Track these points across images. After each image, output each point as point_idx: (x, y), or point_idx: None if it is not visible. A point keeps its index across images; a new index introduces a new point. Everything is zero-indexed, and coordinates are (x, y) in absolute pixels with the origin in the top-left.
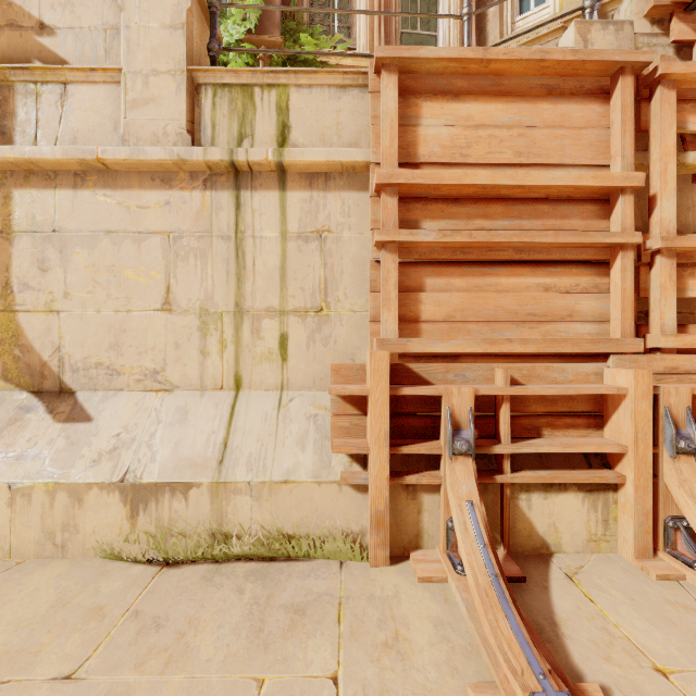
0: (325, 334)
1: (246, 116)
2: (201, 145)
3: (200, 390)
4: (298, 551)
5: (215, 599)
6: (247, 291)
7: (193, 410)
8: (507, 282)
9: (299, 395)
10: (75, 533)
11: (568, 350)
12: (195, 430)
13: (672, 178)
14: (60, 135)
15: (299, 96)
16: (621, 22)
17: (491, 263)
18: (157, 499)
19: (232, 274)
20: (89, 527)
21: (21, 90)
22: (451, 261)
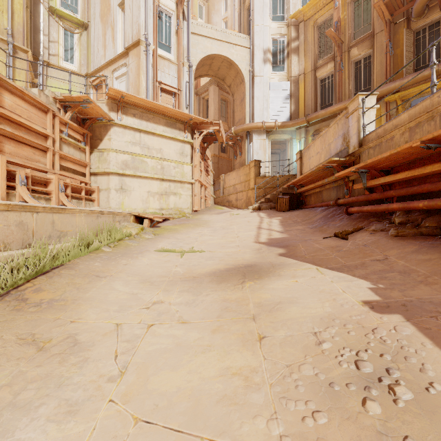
0: None
1: None
2: None
3: None
4: None
5: None
6: None
7: None
8: (25, 148)
9: None
10: None
11: (41, 169)
12: None
13: (59, 138)
14: None
15: None
16: (47, 95)
17: (21, 142)
18: None
19: None
20: None
21: None
22: (11, 138)
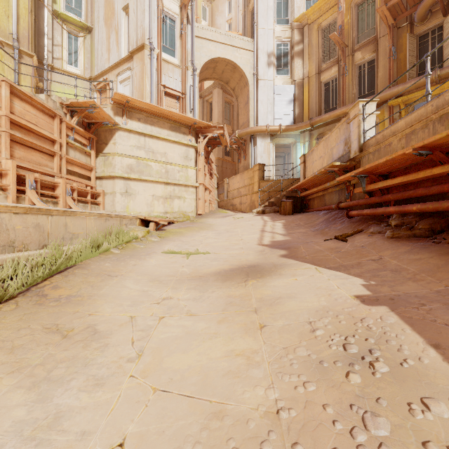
0: None
1: None
2: None
3: None
4: None
5: None
6: None
7: None
8: (34, 153)
9: None
10: None
11: (48, 173)
12: None
13: (65, 143)
14: None
15: None
16: (54, 101)
17: (30, 147)
18: None
19: None
20: None
21: None
22: (20, 143)
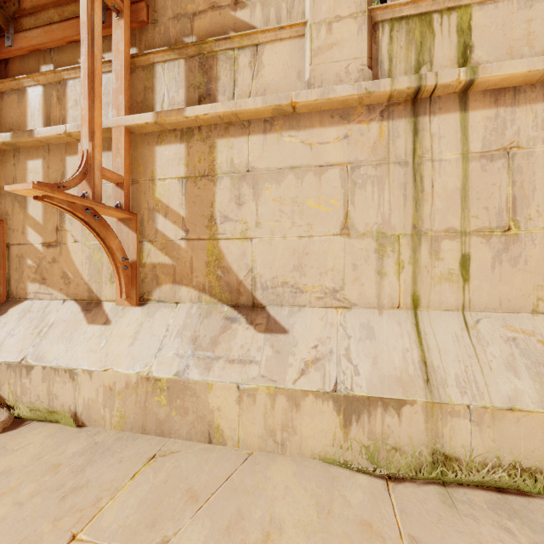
0: (513, 254)
1: (423, 44)
2: (378, 79)
3: (377, 309)
4: (531, 486)
5: (488, 537)
6: (425, 214)
7: (377, 327)
8: None
9: (484, 316)
10: (293, 434)
11: None
12: (386, 346)
13: None
14: (252, 89)
15: (482, 13)
16: None
17: None
18: (369, 412)
19: (409, 198)
20: (305, 430)
21: (222, 58)
22: None
